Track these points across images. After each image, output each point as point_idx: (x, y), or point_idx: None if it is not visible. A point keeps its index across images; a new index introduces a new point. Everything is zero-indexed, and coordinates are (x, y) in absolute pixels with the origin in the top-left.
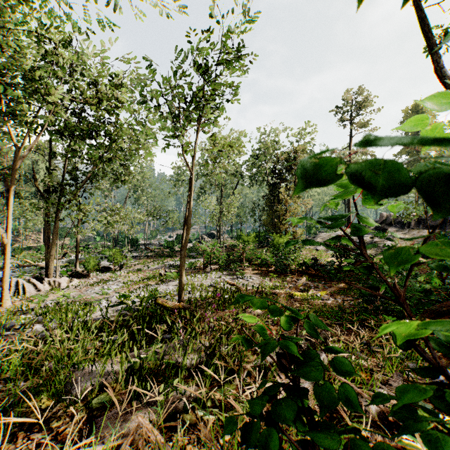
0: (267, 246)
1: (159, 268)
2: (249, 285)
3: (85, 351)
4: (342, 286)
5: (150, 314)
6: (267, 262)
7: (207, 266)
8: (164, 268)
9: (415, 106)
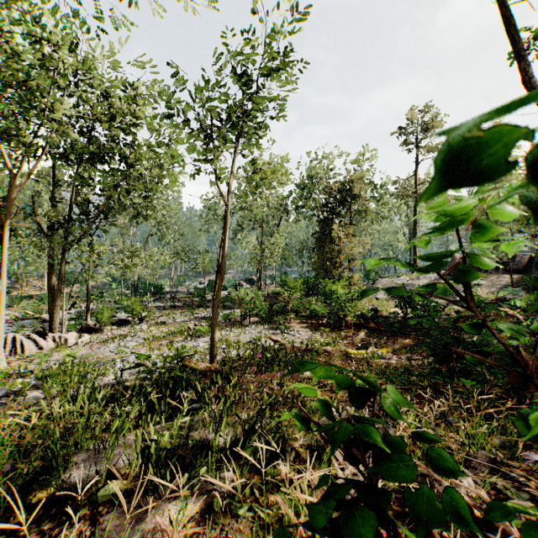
0: (317, 294)
1: (187, 320)
2: (297, 342)
3: (91, 427)
4: (408, 342)
5: (176, 378)
6: (318, 314)
7: (246, 318)
8: (194, 320)
9: None
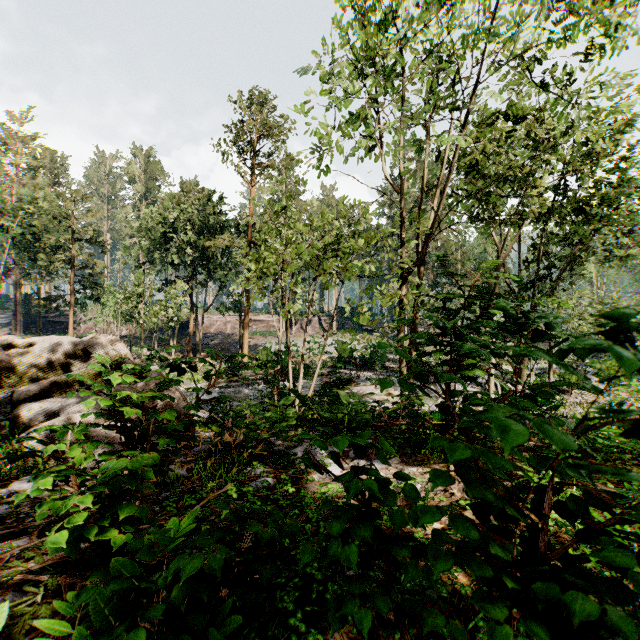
0: None
1: None
2: None
3: None
4: None
5: None
6: None
7: None
8: None
9: None
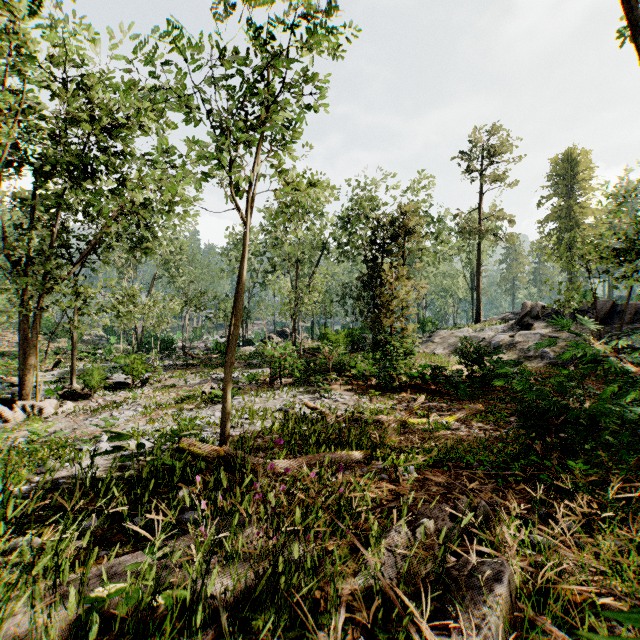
0: (364, 349)
1: (202, 383)
2: (340, 409)
3: None
4: (478, 408)
5: None
6: (365, 373)
7: (276, 379)
8: (211, 383)
9: (568, 154)
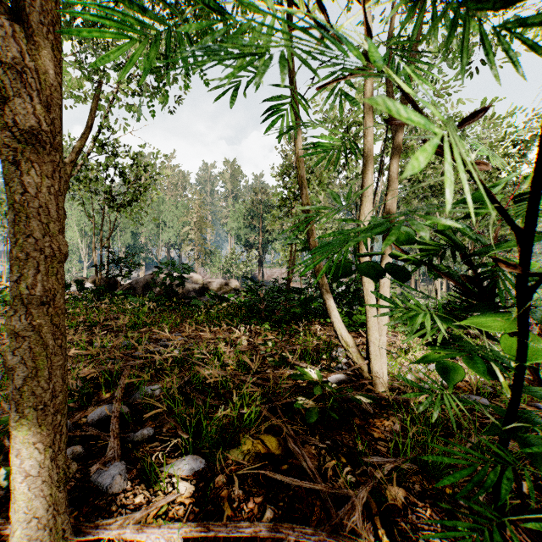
0: None
1: None
2: None
3: None
4: None
5: None
6: None
7: None
8: None
9: None
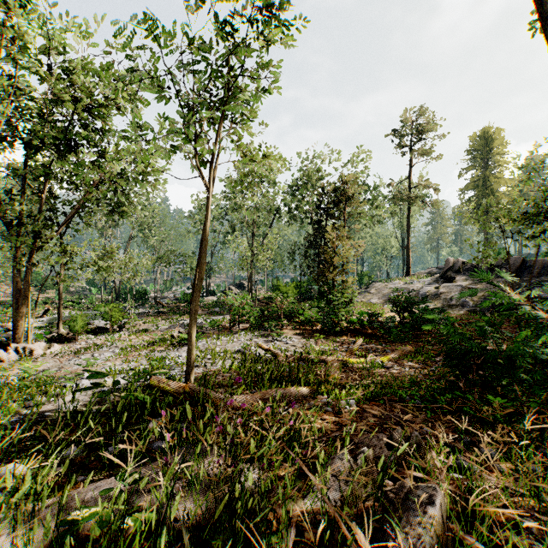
0: (310, 299)
1: (171, 328)
2: (290, 350)
3: None
4: (409, 349)
5: None
6: (311, 319)
7: (235, 324)
8: (179, 328)
9: (484, 132)
